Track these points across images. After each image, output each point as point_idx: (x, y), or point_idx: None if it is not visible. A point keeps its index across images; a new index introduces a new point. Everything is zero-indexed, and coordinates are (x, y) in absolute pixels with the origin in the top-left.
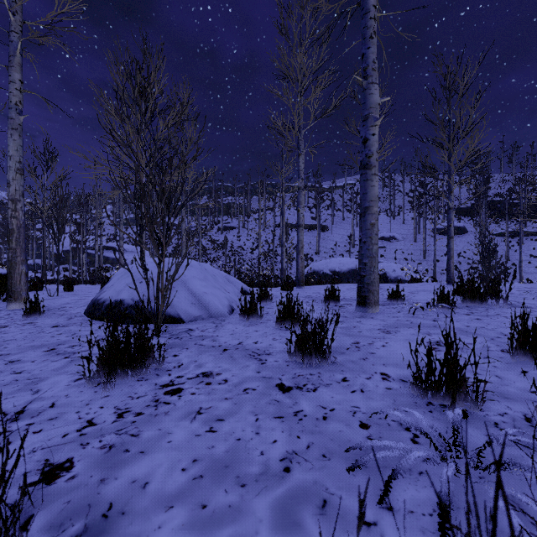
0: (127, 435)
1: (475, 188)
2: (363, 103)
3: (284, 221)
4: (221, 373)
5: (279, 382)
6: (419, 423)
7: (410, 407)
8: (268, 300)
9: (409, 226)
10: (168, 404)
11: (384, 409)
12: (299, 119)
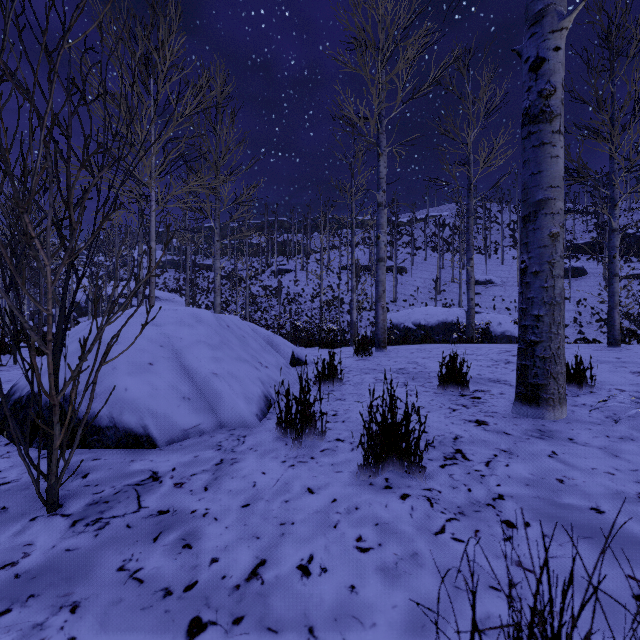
0: None
1: (596, 218)
2: None
3: (353, 259)
4: None
5: None
6: None
7: None
8: (335, 381)
9: (509, 267)
10: None
11: None
12: (379, 103)
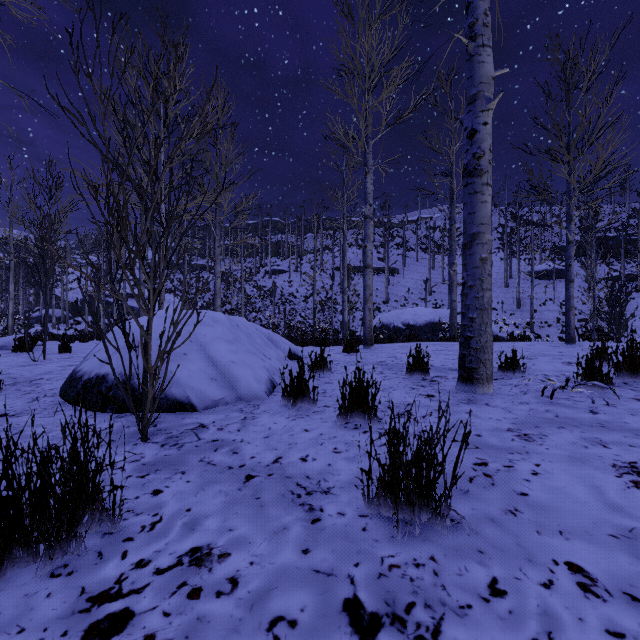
0: None
1: (580, 221)
2: (469, 77)
3: (345, 262)
4: (228, 554)
5: (350, 592)
6: None
7: None
8: (325, 370)
9: (497, 268)
10: None
11: None
12: (366, 126)
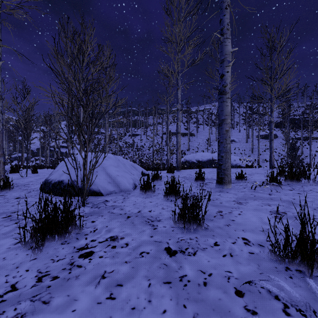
0: (39, 302)
1: (282, 111)
2: (221, 51)
3: (168, 130)
4: (124, 237)
5: (167, 246)
6: (285, 290)
7: (273, 272)
8: (158, 180)
9: (242, 133)
10: (80, 268)
11: (252, 274)
12: (177, 67)
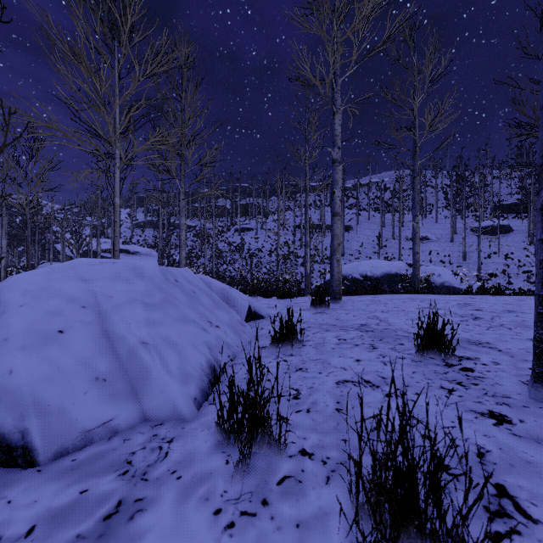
0: None
1: (521, 181)
2: None
3: (307, 217)
4: None
5: None
6: None
7: None
8: (293, 342)
9: (442, 225)
10: None
11: None
12: (334, 63)
